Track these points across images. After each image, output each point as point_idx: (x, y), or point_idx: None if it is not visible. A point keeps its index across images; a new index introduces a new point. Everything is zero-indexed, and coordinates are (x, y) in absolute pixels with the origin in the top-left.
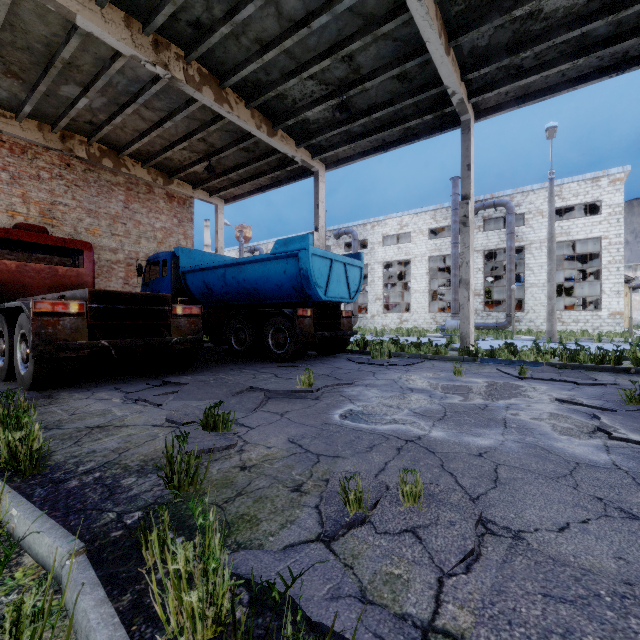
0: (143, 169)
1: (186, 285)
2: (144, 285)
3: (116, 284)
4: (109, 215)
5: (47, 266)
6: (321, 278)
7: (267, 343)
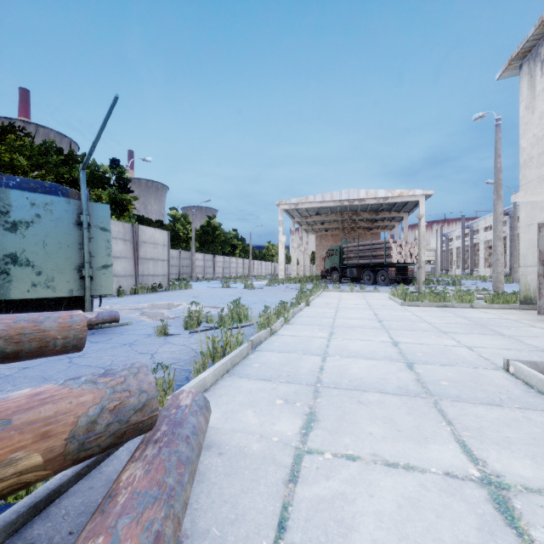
0: (361, 230)
1: None
2: None
3: None
4: None
5: None
6: None
7: None
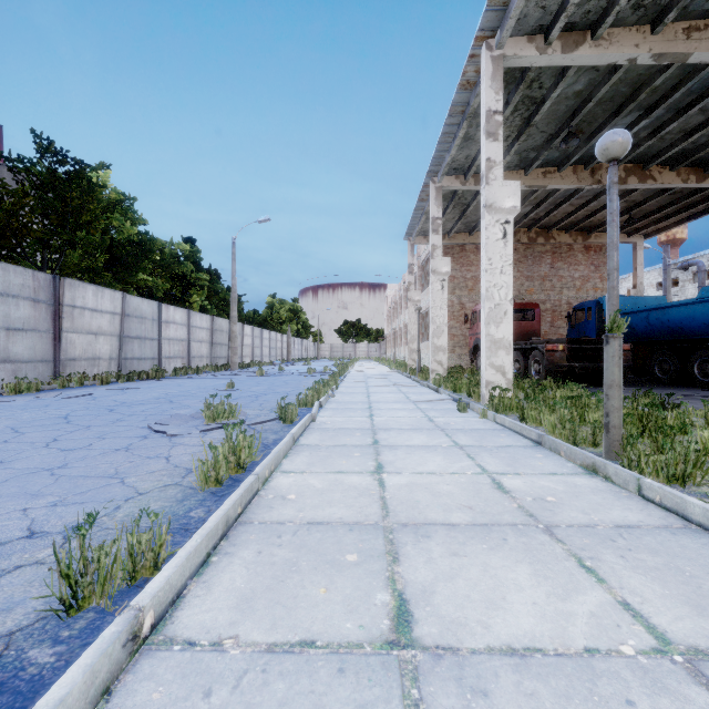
0: (565, 235)
1: None
2: (570, 327)
3: (544, 327)
4: (540, 277)
5: (516, 322)
6: None
7: (692, 372)
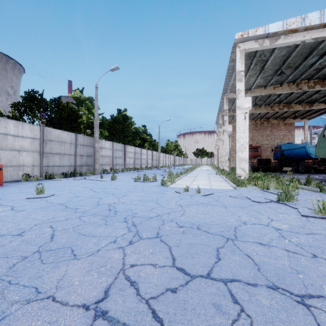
0: (275, 120)
1: (283, 154)
2: (274, 154)
3: (268, 153)
4: (266, 135)
5: (252, 152)
6: (313, 152)
7: (299, 168)
